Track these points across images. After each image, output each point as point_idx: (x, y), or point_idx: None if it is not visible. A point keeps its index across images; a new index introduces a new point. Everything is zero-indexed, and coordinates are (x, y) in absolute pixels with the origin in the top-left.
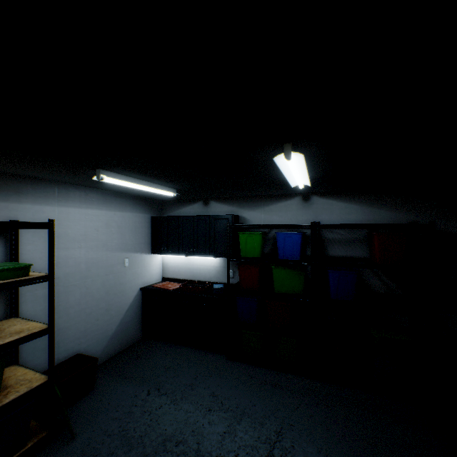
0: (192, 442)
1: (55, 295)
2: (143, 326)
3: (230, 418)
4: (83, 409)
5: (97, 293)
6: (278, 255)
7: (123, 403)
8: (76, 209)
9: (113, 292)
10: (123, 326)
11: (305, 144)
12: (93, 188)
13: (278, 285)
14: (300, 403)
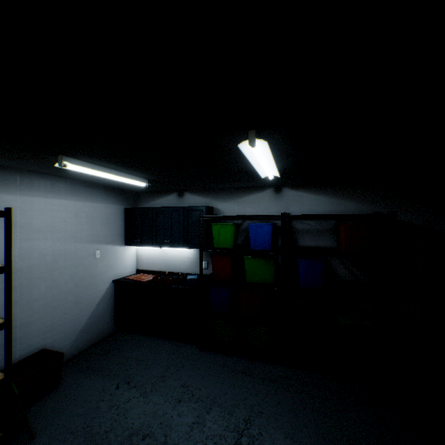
0: (159, 435)
1: (17, 288)
2: (115, 319)
3: (200, 408)
4: (46, 407)
5: (65, 285)
6: (250, 246)
7: (90, 398)
8: (41, 199)
9: (82, 285)
10: (94, 319)
11: (269, 131)
12: (61, 177)
13: (250, 275)
14: (269, 390)
